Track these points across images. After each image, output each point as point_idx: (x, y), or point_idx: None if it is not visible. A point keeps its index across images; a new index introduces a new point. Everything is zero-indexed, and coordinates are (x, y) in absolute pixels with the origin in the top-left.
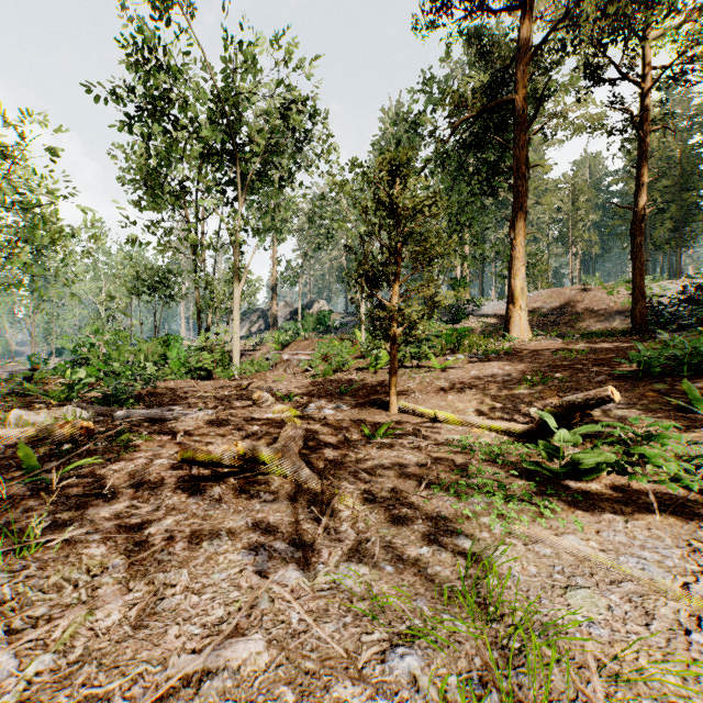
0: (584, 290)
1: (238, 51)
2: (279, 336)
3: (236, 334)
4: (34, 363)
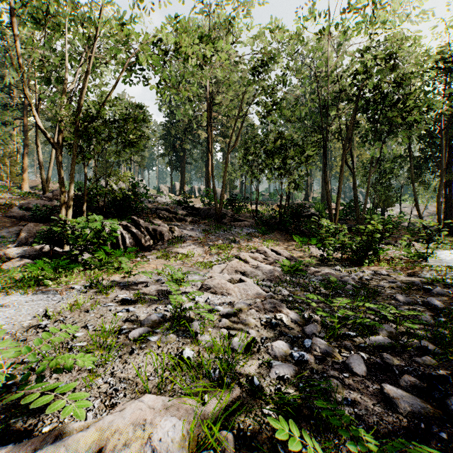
0: None
1: None
2: None
3: None
4: None
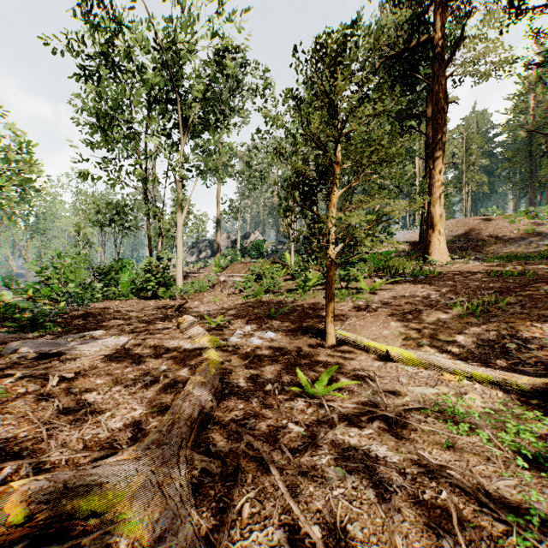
0: (487, 220)
1: None
2: (219, 261)
3: (180, 258)
4: (8, 283)
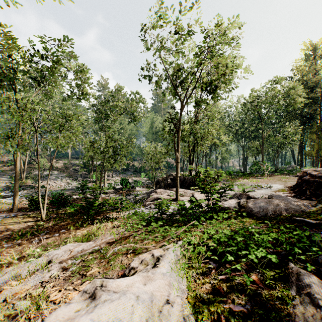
0: None
1: None
2: None
3: None
4: None
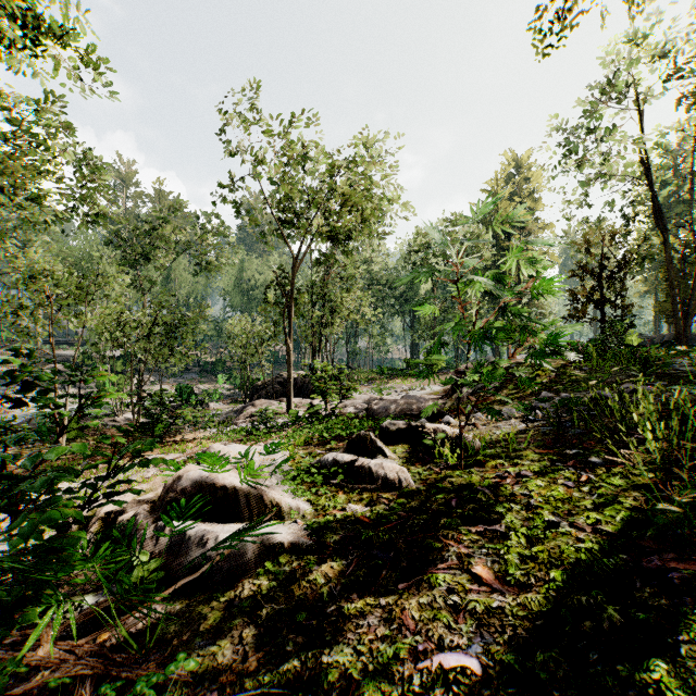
0: None
1: None
2: None
3: None
4: None
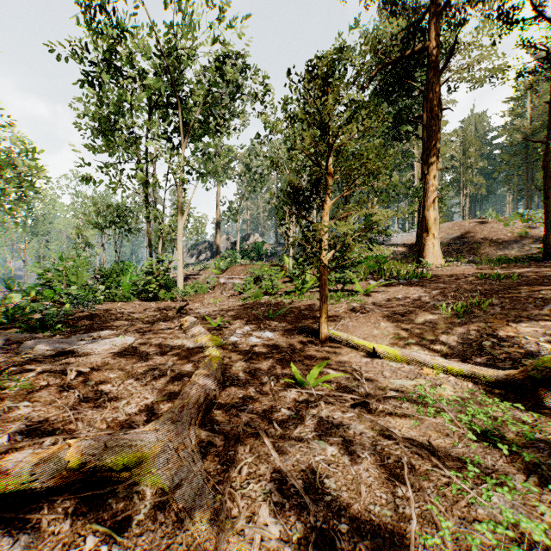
0: (482, 223)
1: (179, 8)
2: (219, 263)
3: (180, 261)
4: (9, 285)
